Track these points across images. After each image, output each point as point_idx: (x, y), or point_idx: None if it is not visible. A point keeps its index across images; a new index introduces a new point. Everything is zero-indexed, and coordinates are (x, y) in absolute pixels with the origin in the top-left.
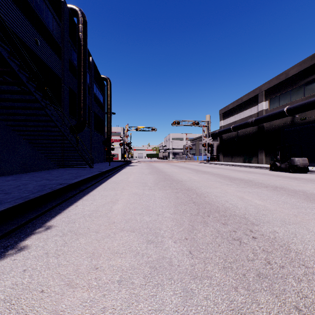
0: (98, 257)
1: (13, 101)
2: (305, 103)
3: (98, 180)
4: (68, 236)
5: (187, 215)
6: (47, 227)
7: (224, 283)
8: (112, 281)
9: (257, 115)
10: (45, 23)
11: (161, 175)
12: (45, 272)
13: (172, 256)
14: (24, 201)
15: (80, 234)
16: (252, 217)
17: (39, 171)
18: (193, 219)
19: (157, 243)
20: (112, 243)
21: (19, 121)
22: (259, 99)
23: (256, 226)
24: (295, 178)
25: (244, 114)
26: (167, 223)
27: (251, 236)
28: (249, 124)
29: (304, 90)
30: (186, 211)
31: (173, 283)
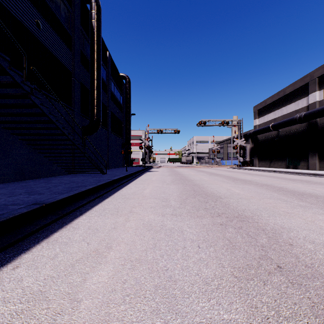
0: None
1: None
2: None
3: (101, 193)
4: None
5: None
6: None
7: None
8: None
9: (306, 109)
10: (49, 4)
11: (188, 185)
12: None
13: None
14: None
15: None
16: None
17: (41, 178)
18: None
19: None
20: None
21: (7, 115)
22: (310, 88)
23: None
24: None
25: (288, 109)
26: None
27: None
28: (296, 120)
29: None
30: None
31: None
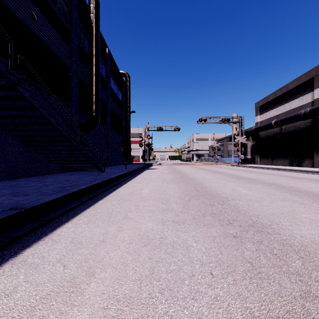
0: None
1: None
2: None
3: (96, 193)
4: None
5: None
6: None
7: None
8: None
9: (311, 105)
10: None
11: (190, 184)
12: None
13: None
14: None
15: None
16: None
17: (36, 176)
18: None
19: None
20: None
21: None
22: (315, 83)
23: None
24: None
25: (291, 106)
26: None
27: None
28: (300, 116)
29: None
30: None
31: None
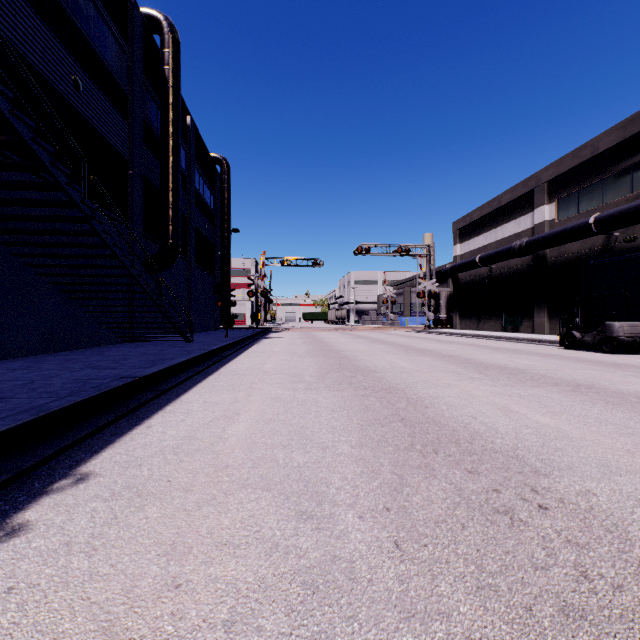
0: (184, 556)
1: (25, 205)
2: (634, 207)
3: (200, 368)
4: (122, 501)
5: (389, 451)
6: (79, 476)
7: (481, 634)
8: (212, 624)
9: (531, 233)
10: (93, 46)
11: (332, 358)
12: (57, 595)
13: (354, 554)
14: (36, 416)
15: (149, 495)
16: (534, 456)
17: (82, 349)
18: (401, 459)
19: (321, 521)
20: (219, 518)
21: (39, 246)
22: (536, 199)
23: (545, 477)
24: (615, 365)
25: (505, 232)
26: (343, 470)
27: (535, 505)
28: (514, 251)
29: (633, 179)
30: (385, 441)
31: (359, 630)
